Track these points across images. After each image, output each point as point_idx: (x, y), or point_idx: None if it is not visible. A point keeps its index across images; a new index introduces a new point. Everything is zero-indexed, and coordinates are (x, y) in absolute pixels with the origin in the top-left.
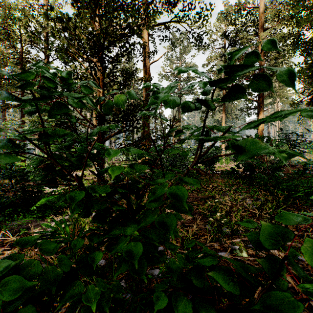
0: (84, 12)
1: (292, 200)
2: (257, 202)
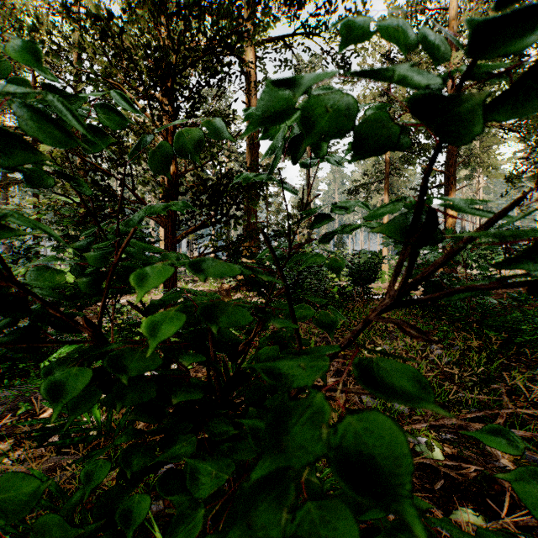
0: (139, 6)
1: (515, 348)
2: (453, 352)
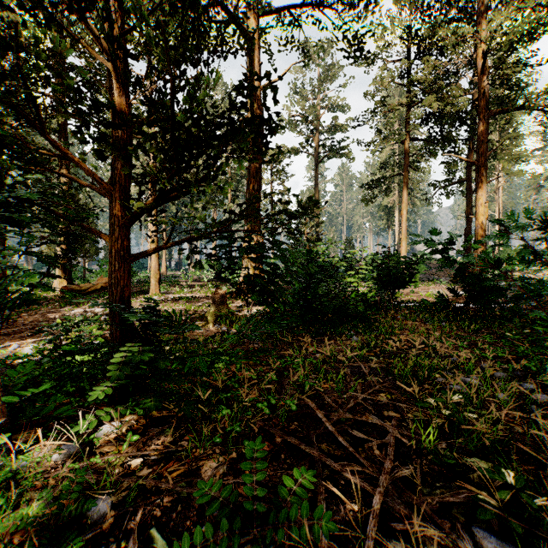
0: None
1: None
2: None
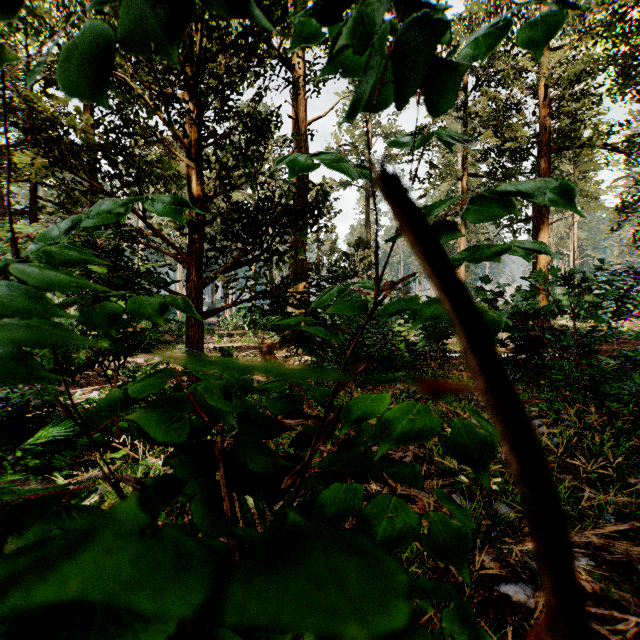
0: None
1: None
2: (566, 431)
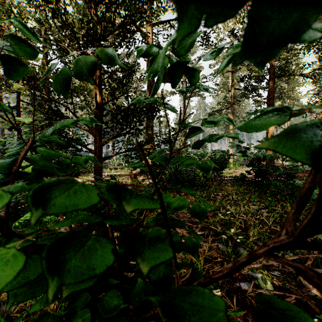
0: None
1: None
2: (275, 215)
